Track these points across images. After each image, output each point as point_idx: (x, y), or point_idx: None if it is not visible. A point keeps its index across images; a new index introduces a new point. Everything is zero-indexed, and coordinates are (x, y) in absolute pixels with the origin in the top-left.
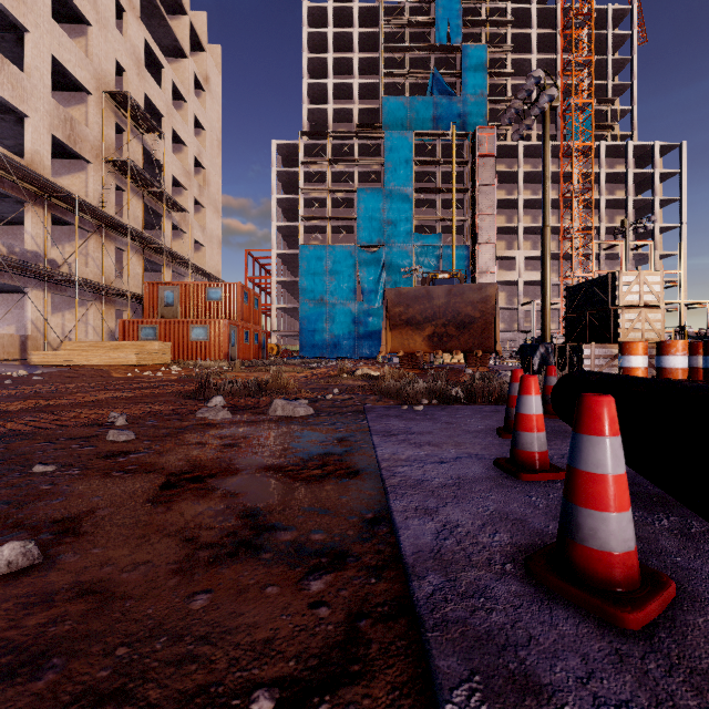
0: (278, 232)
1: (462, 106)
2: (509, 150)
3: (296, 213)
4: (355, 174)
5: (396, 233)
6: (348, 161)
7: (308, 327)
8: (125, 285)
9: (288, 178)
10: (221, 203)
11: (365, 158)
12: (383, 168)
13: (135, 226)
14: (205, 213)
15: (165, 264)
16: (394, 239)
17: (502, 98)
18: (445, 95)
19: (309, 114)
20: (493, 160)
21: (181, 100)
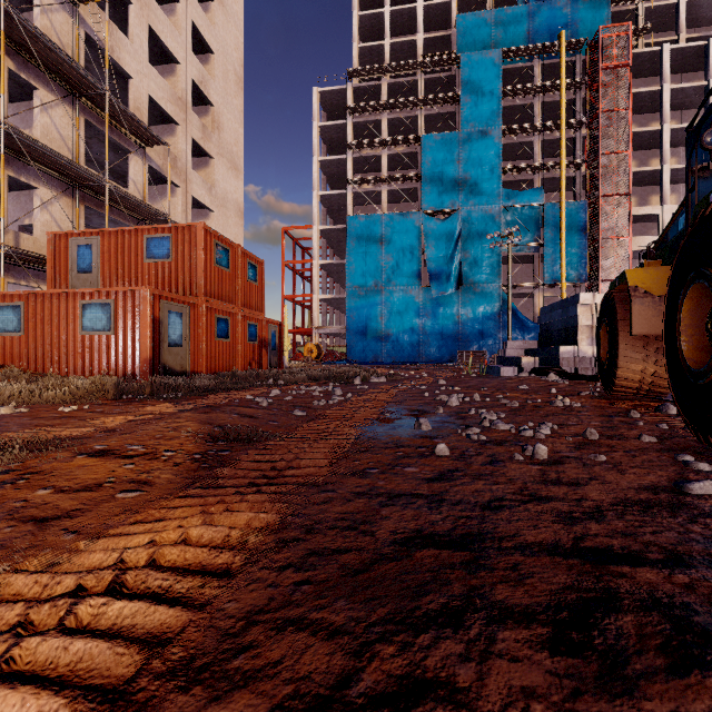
0: (322, 205)
1: (571, 11)
2: (644, 62)
3: (345, 182)
4: (419, 119)
5: (476, 191)
6: (410, 101)
7: (357, 322)
8: (35, 244)
9: (334, 137)
10: (241, 159)
11: (432, 95)
12: (458, 107)
13: (62, 152)
14: (214, 166)
15: (133, 223)
16: (474, 200)
17: None
18: None
19: (361, 58)
20: (625, 71)
21: (173, 1)
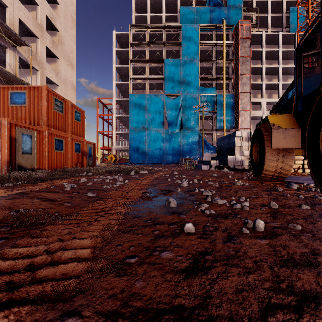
0: (117, 88)
1: (227, 13)
2: (255, 38)
3: (128, 78)
4: (163, 52)
5: (188, 86)
6: (159, 43)
7: (134, 144)
8: None
9: (123, 56)
10: (74, 61)
11: (169, 41)
12: (180, 48)
13: None
14: (59, 62)
15: None
16: (187, 90)
17: (251, 7)
18: (217, 6)
19: (136, 20)
20: (249, 40)
21: None
